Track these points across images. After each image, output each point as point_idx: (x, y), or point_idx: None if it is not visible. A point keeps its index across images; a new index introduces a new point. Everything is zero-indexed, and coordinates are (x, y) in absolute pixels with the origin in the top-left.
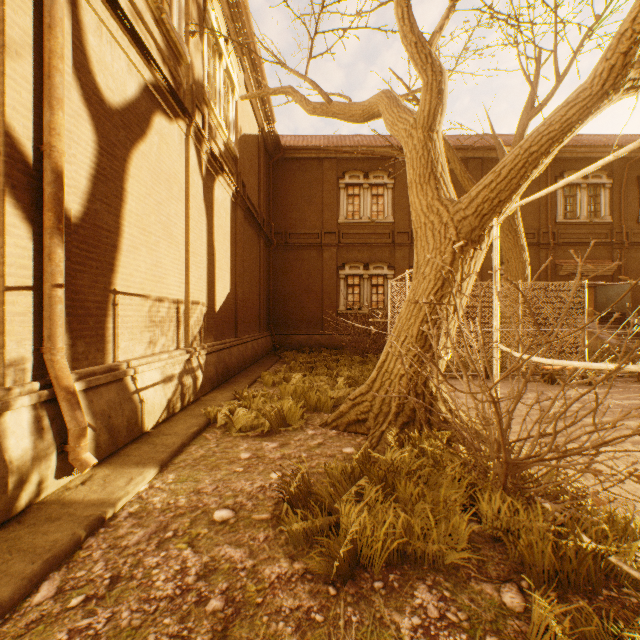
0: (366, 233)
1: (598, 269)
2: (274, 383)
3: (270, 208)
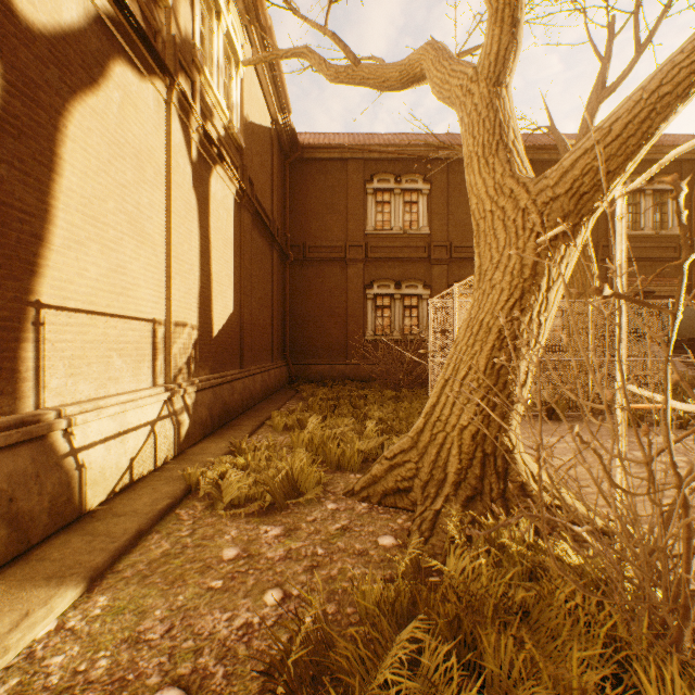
0: (398, 246)
1: (665, 288)
2: (286, 426)
3: (286, 216)
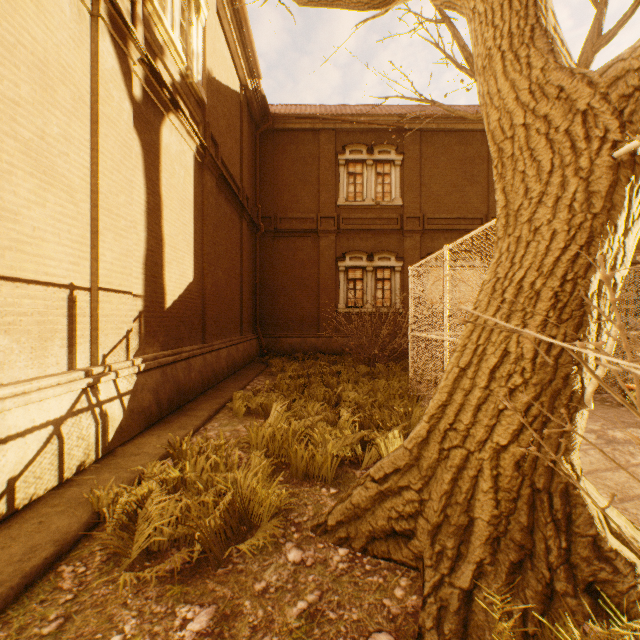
0: (370, 218)
1: None
2: (249, 410)
3: (256, 187)
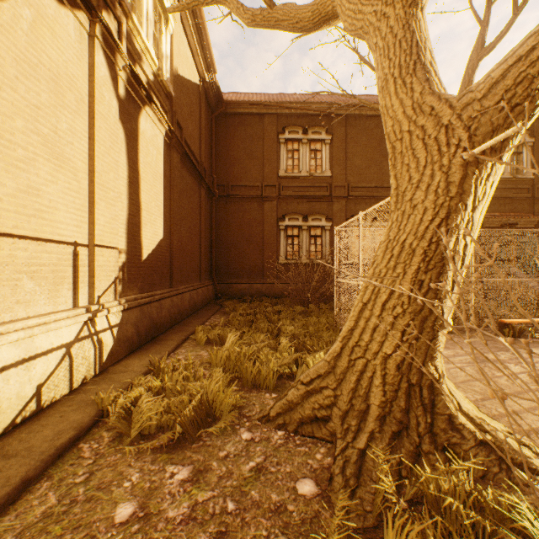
0: (305, 186)
1: (521, 222)
2: (209, 340)
3: (212, 160)
